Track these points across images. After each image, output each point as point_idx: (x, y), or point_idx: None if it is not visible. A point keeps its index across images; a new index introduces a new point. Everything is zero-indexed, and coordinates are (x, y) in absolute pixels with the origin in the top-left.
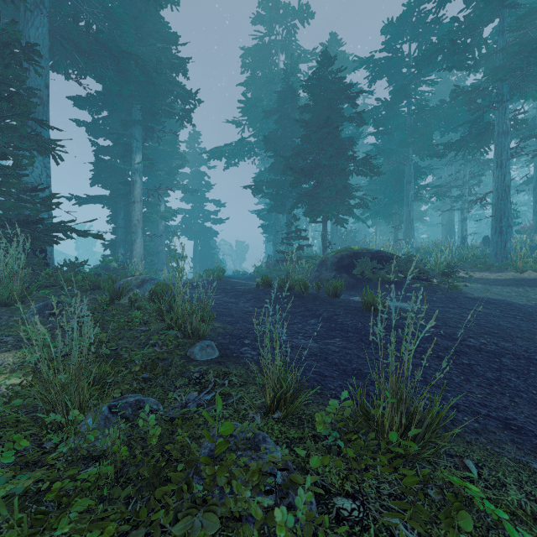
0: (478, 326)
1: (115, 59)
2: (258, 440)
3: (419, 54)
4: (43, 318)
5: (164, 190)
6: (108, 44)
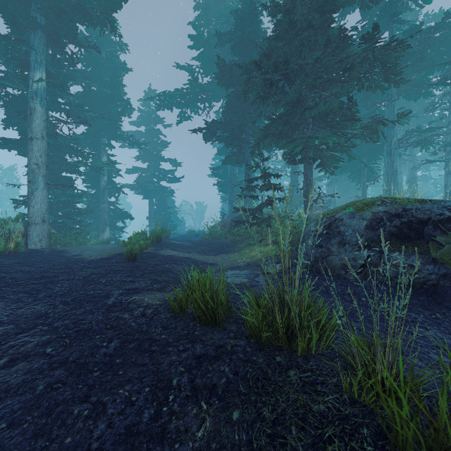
0: None
1: None
2: None
3: None
4: None
5: (108, 142)
6: None
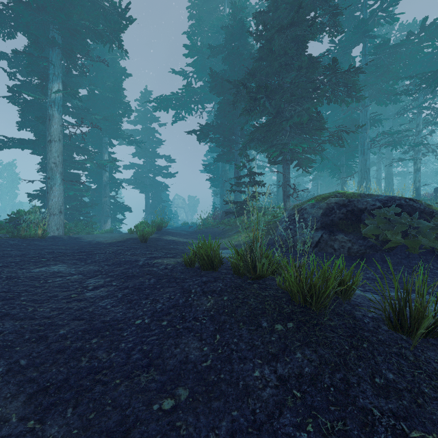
0: None
1: None
2: None
3: None
4: None
5: (109, 141)
6: None
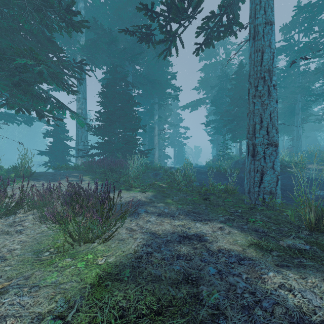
0: (282, 184)
1: (151, 83)
2: (208, 189)
3: (298, 49)
4: (154, 176)
5: (162, 126)
6: (150, 80)
